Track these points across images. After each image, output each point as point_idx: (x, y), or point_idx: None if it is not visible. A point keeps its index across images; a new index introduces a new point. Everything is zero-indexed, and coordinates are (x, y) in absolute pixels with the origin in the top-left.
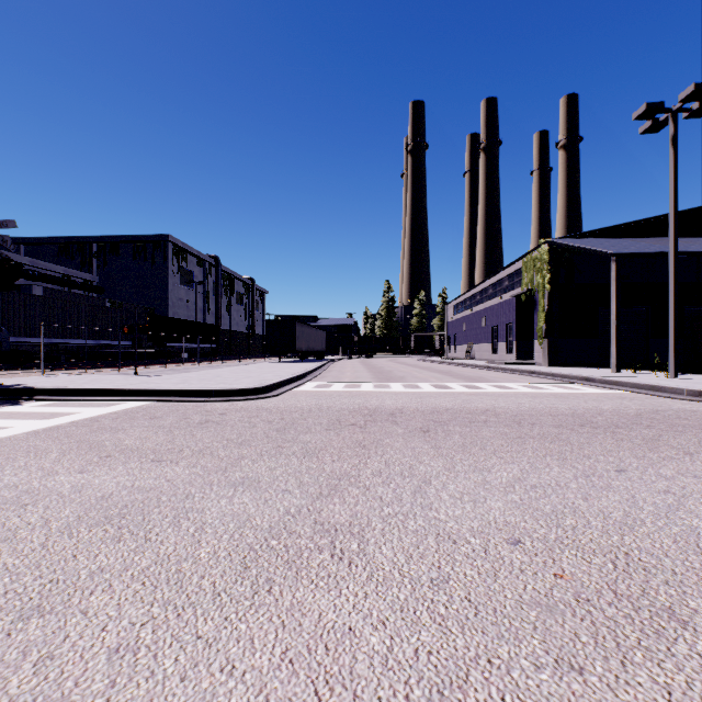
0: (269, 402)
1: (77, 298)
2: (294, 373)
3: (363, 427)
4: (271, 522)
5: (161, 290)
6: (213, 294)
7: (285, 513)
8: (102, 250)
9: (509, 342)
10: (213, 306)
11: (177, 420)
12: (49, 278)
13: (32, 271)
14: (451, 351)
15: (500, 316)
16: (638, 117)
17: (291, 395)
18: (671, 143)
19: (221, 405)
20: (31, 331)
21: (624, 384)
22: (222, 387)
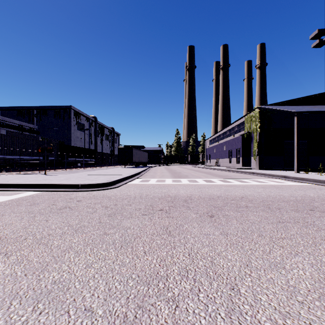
0: (111, 191)
1: (24, 136)
2: (130, 173)
3: (168, 212)
4: None
5: (68, 132)
6: (94, 135)
7: None
8: (39, 113)
9: (238, 158)
10: (93, 141)
11: (46, 206)
12: (11, 126)
13: (2, 122)
14: (208, 162)
15: (233, 145)
16: (313, 38)
17: (126, 186)
18: None
19: (82, 194)
20: None
21: (308, 180)
22: (85, 182)
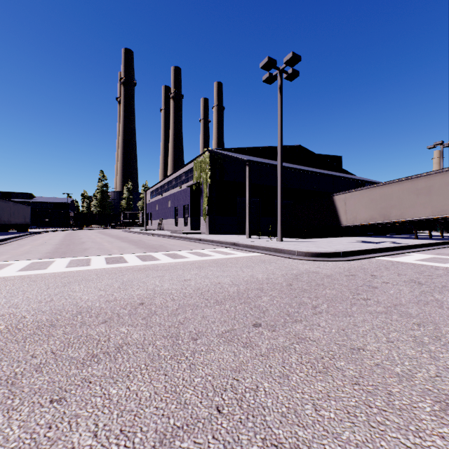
0: None
1: None
2: None
3: None
4: None
5: None
6: None
7: None
8: None
9: (186, 218)
10: None
11: None
12: None
13: None
14: (149, 224)
15: (180, 200)
16: (263, 67)
17: None
18: (279, 90)
19: None
20: None
21: (258, 247)
22: None
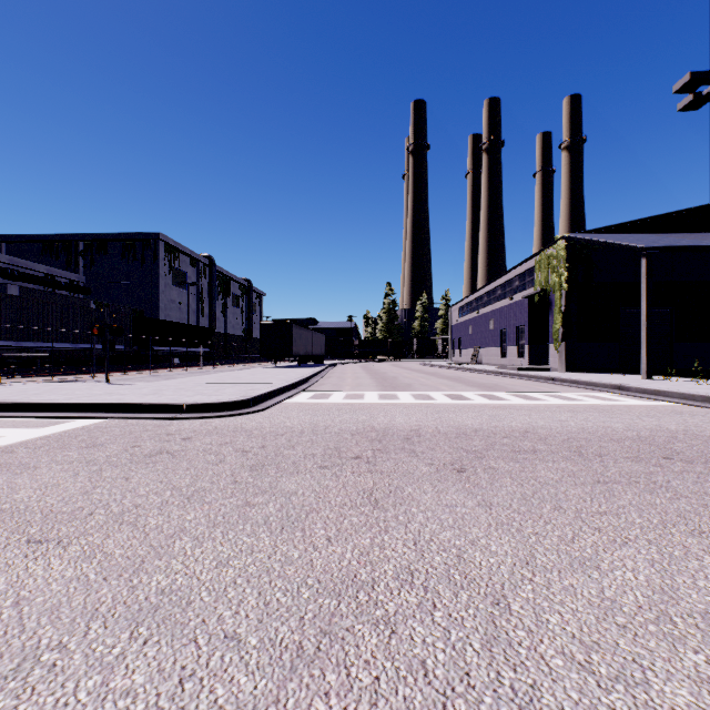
0: (252, 419)
1: (58, 299)
2: (288, 381)
3: (372, 461)
4: None
5: (152, 291)
6: (207, 296)
7: None
8: (89, 249)
9: (520, 346)
10: (207, 308)
11: (120, 450)
12: (30, 277)
13: (11, 270)
14: (456, 355)
15: (510, 318)
16: (680, 90)
17: (281, 409)
18: None
19: (190, 424)
20: None
21: (669, 394)
22: (195, 400)
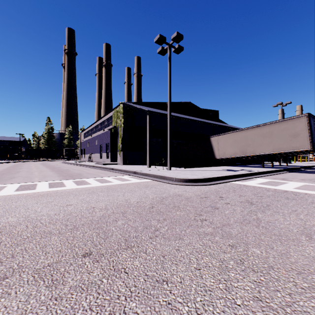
0: None
1: None
2: None
3: None
4: None
5: None
6: None
7: None
8: None
9: (107, 153)
10: None
11: None
12: None
13: None
14: (82, 157)
15: (104, 139)
16: (157, 41)
17: None
18: (169, 59)
19: None
20: None
21: (150, 175)
22: None
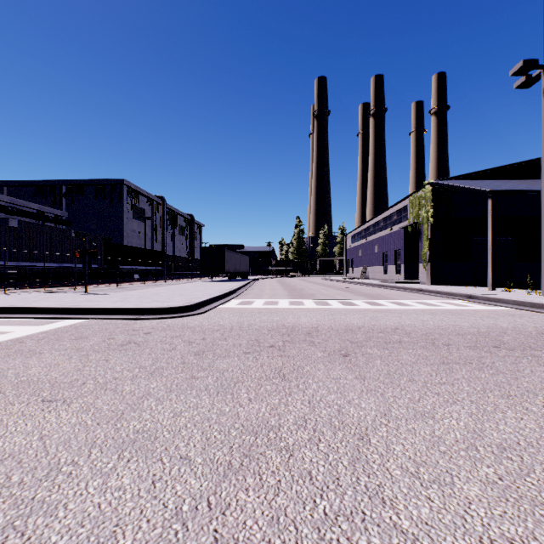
0: (195, 319)
1: (47, 229)
2: (221, 291)
3: (282, 349)
4: (146, 543)
5: (118, 223)
6: (160, 227)
7: (173, 516)
8: (70, 191)
9: (397, 265)
10: (160, 236)
11: (100, 341)
12: (26, 213)
13: (11, 207)
14: (349, 272)
15: (390, 244)
16: (515, 73)
17: (216, 312)
18: (543, 94)
19: (149, 323)
20: (1, 256)
21: (506, 301)
22: (153, 306)
